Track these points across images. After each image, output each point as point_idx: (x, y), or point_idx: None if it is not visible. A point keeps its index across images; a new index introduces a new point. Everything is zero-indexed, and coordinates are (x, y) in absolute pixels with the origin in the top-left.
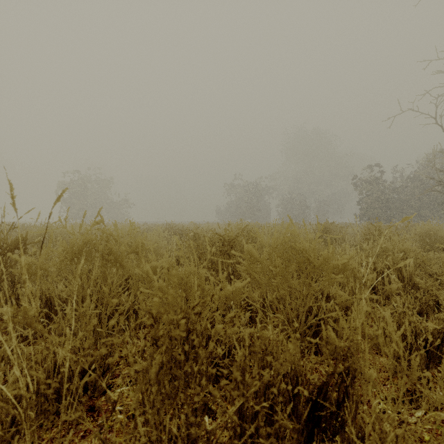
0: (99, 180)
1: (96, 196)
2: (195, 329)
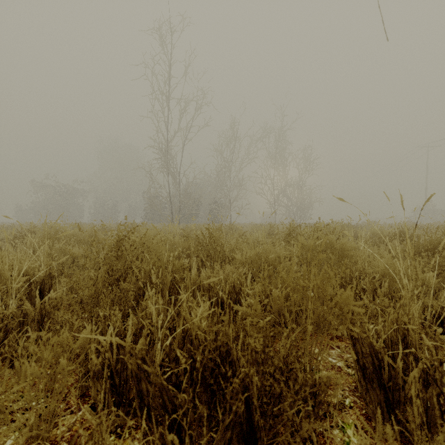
0: None
1: None
2: None
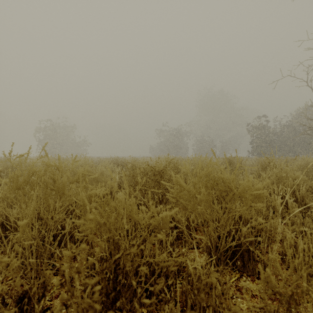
0: (66, 126)
1: (63, 138)
2: (119, 279)
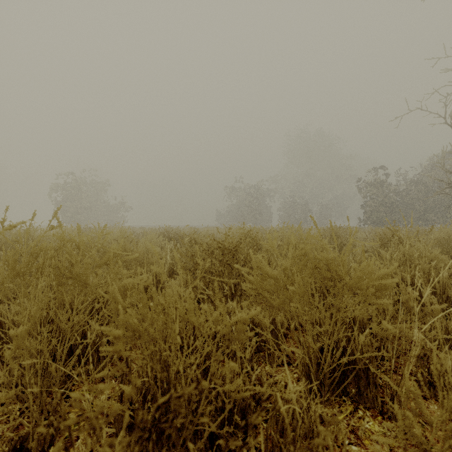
0: (95, 183)
1: (91, 199)
2: (165, 435)
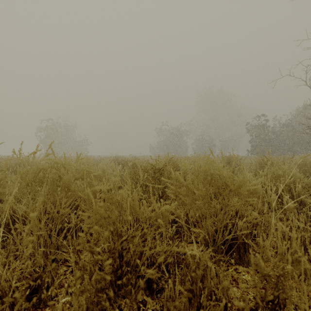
0: (66, 126)
1: (64, 137)
2: (124, 260)
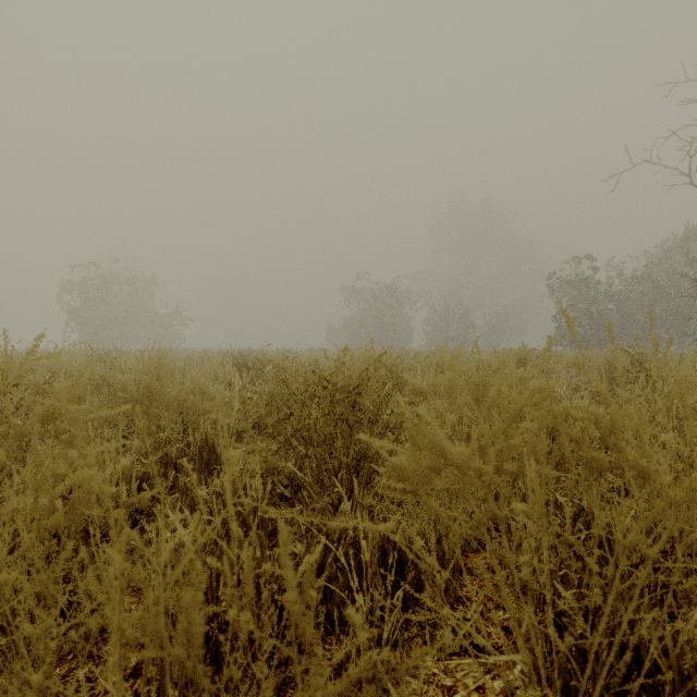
0: (133, 280)
1: (127, 306)
2: None
